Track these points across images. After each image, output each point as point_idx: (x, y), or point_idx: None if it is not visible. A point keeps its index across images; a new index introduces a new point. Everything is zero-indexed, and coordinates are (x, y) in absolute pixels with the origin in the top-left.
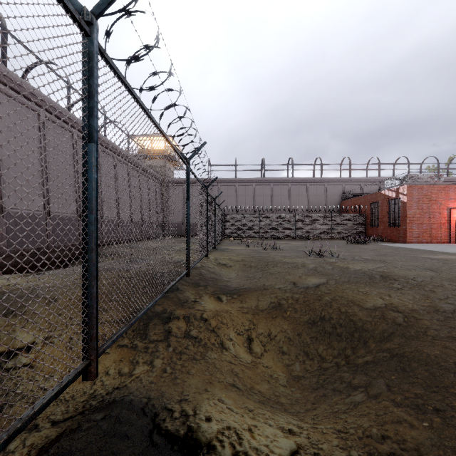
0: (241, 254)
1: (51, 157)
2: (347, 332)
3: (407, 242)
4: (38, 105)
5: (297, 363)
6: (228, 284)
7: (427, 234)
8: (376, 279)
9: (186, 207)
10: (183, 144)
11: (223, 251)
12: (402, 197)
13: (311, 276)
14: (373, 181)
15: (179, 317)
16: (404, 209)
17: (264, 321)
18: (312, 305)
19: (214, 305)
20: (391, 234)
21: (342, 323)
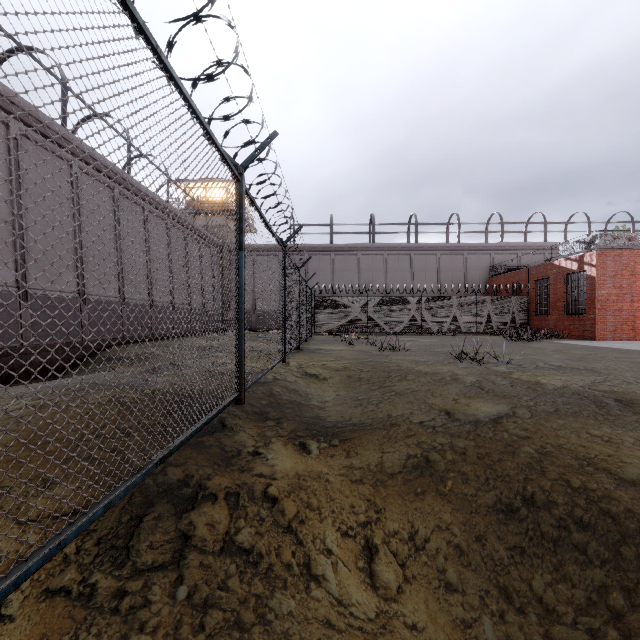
0: (343, 357)
1: (31, 199)
2: (601, 543)
3: (597, 339)
4: (7, 112)
5: (486, 618)
6: (321, 415)
7: (629, 327)
8: (612, 408)
9: (236, 264)
10: (221, 116)
11: (312, 352)
12: (588, 269)
13: (475, 399)
14: (536, 248)
15: (215, 496)
16: (592, 287)
17: (399, 503)
18: (499, 467)
19: (292, 462)
20: (570, 327)
21: (583, 519)
